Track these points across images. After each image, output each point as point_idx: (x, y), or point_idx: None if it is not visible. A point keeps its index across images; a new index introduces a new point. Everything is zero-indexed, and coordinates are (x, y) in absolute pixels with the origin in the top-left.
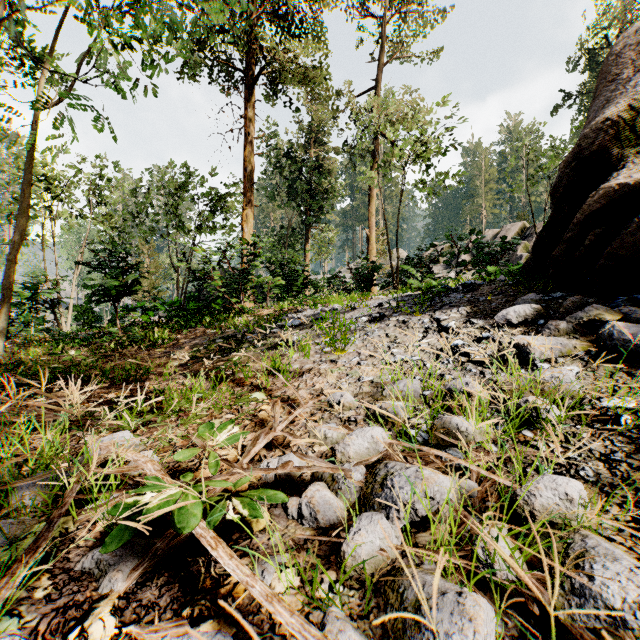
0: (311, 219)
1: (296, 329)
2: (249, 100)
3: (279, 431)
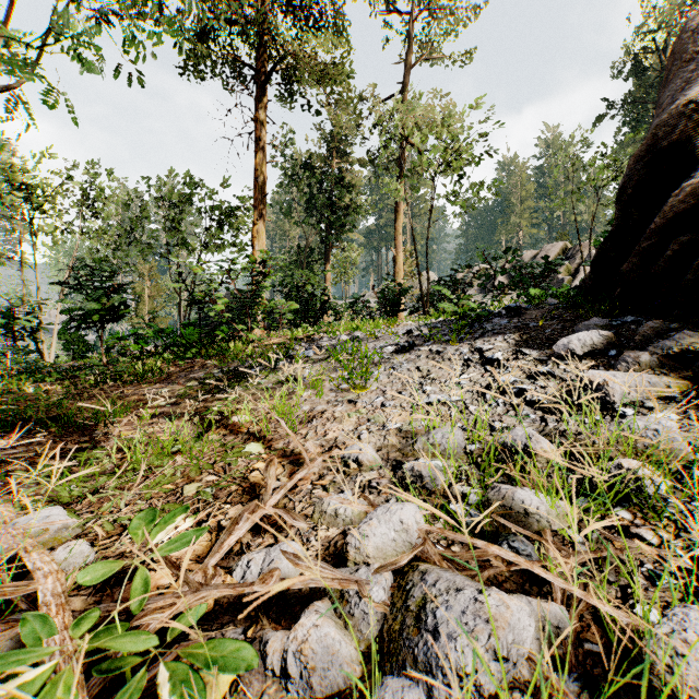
0: (332, 238)
1: (309, 361)
2: (260, 100)
3: (270, 507)
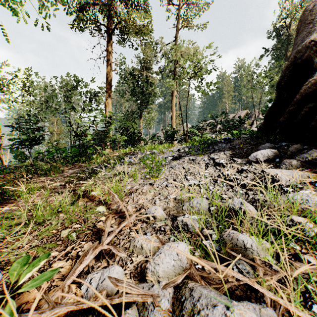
0: (143, 107)
1: (131, 164)
2: (109, 42)
3: (105, 245)
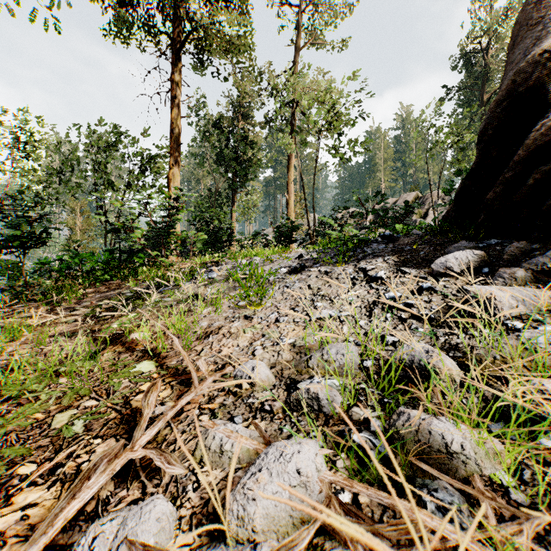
0: (237, 184)
1: (212, 281)
2: (175, 65)
3: (140, 448)
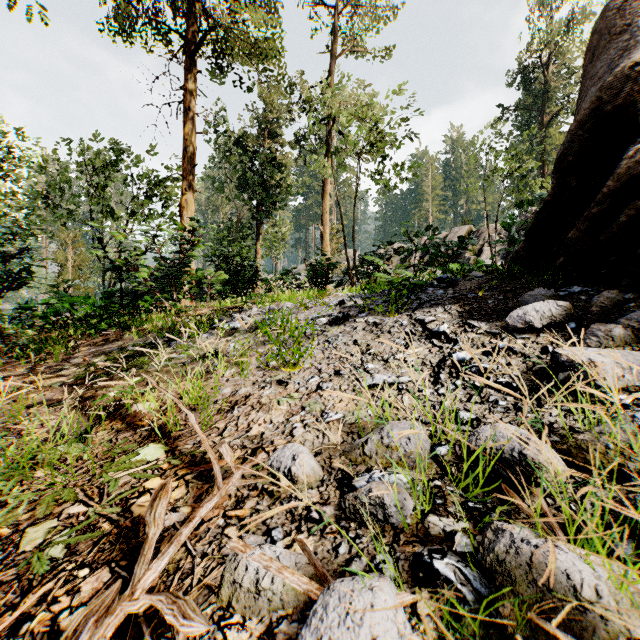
0: (262, 214)
1: (236, 333)
2: (189, 70)
3: (143, 593)
